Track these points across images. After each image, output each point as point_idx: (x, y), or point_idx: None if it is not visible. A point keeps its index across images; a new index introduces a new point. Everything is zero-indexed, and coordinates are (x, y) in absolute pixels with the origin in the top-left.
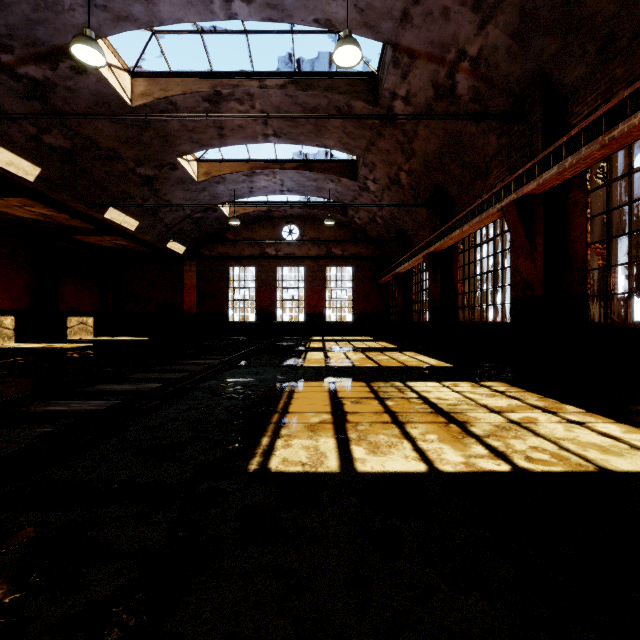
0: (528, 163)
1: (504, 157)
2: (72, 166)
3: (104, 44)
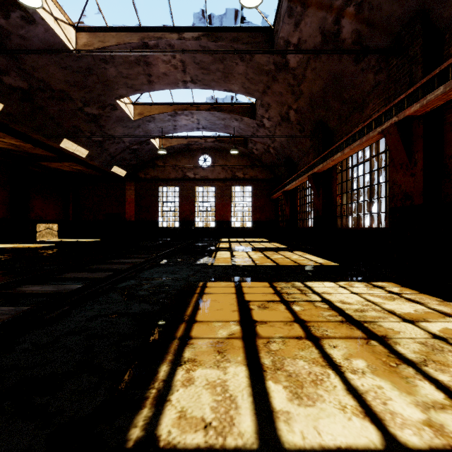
0: (409, 89)
1: (380, 91)
2: (30, 104)
3: (50, 0)
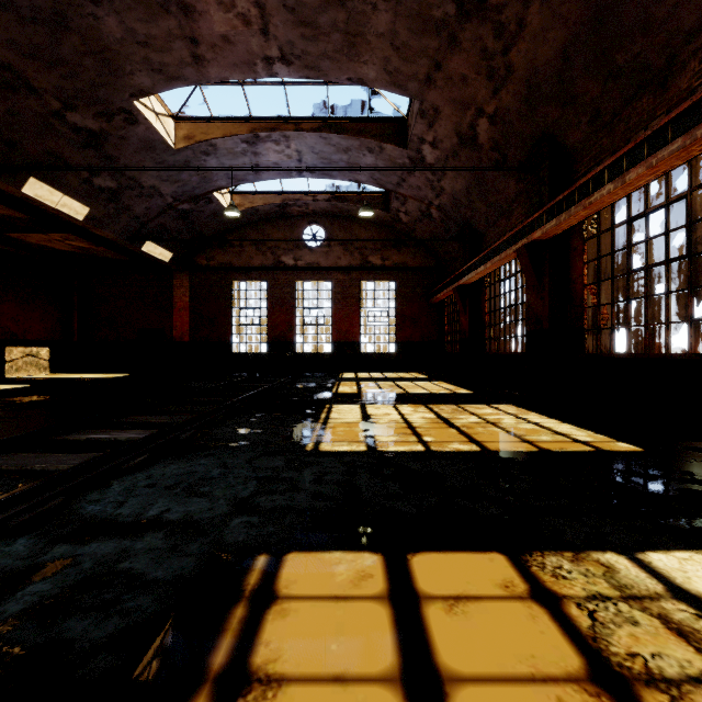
0: None
1: None
2: None
3: None
